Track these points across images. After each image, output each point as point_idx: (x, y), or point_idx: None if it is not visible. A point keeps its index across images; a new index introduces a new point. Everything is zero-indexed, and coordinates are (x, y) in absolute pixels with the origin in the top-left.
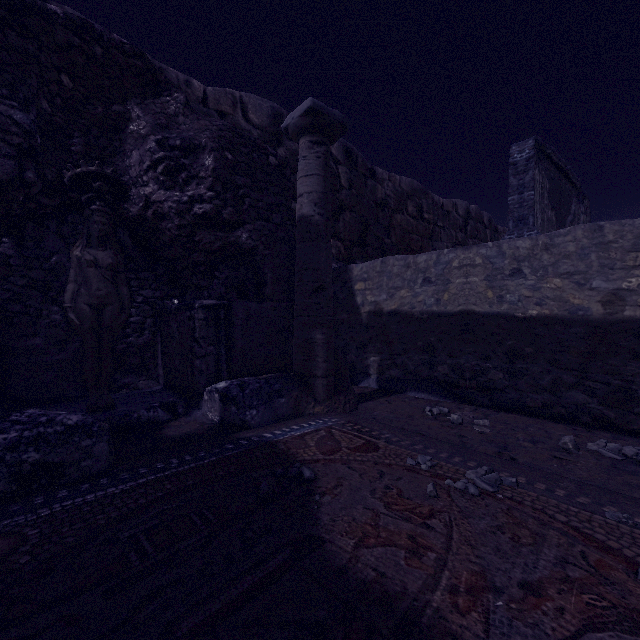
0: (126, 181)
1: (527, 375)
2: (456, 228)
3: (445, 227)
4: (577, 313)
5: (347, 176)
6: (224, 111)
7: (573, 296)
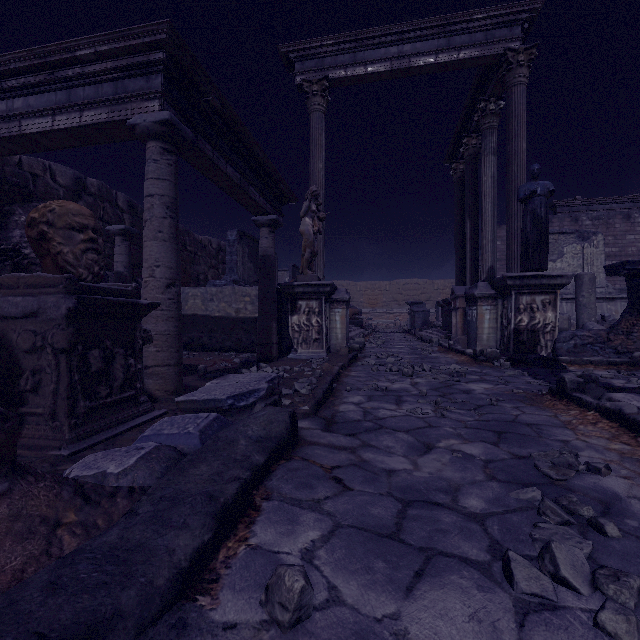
0: (9, 244)
1: (215, 338)
2: (211, 257)
3: (203, 256)
4: (229, 315)
5: (130, 221)
6: (37, 174)
7: (228, 309)
